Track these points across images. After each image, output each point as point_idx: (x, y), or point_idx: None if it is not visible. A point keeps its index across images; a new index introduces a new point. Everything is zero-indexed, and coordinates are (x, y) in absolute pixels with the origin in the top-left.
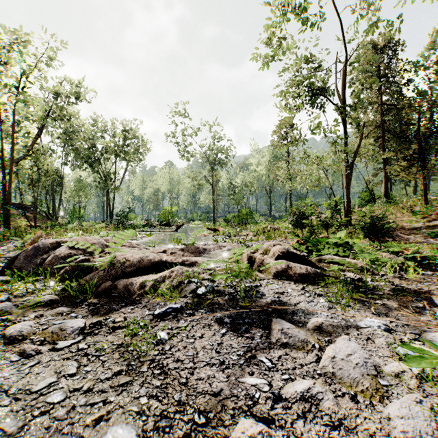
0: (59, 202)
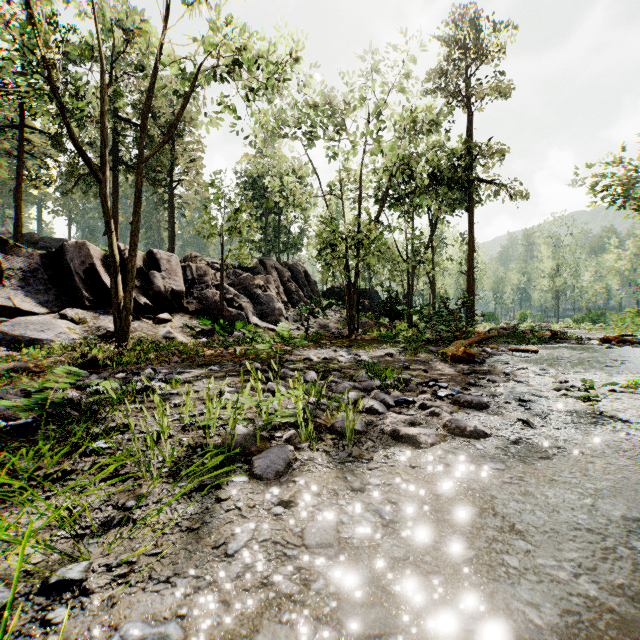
0: None
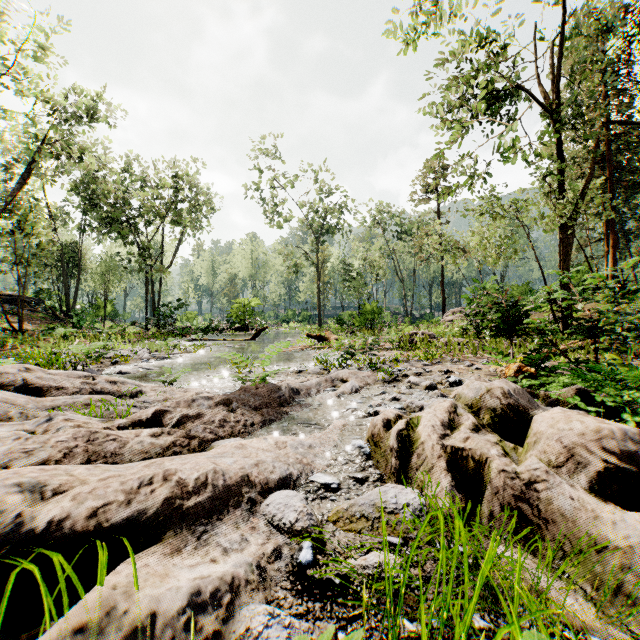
0: (75, 293)
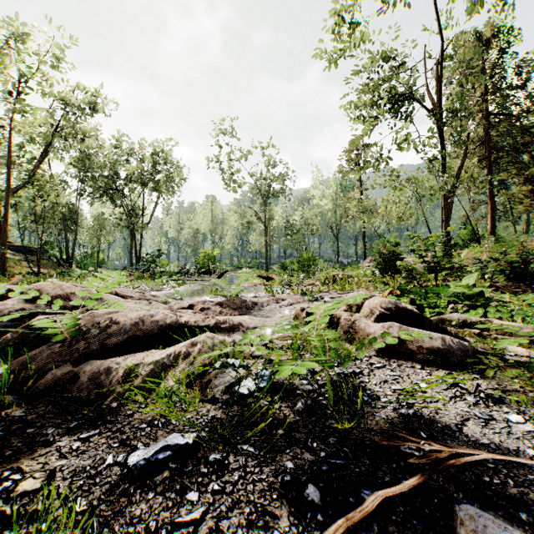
0: (74, 245)
